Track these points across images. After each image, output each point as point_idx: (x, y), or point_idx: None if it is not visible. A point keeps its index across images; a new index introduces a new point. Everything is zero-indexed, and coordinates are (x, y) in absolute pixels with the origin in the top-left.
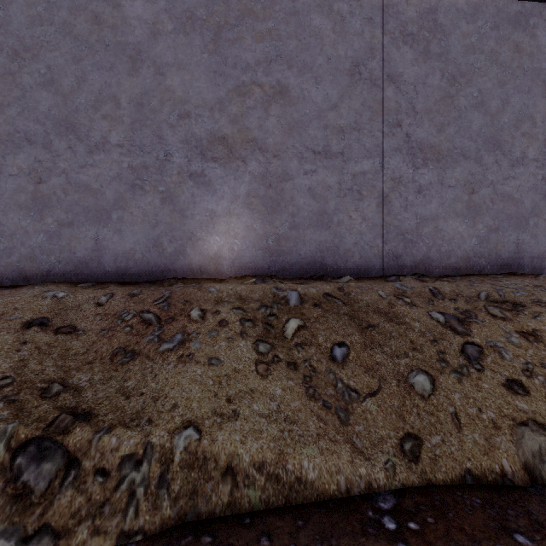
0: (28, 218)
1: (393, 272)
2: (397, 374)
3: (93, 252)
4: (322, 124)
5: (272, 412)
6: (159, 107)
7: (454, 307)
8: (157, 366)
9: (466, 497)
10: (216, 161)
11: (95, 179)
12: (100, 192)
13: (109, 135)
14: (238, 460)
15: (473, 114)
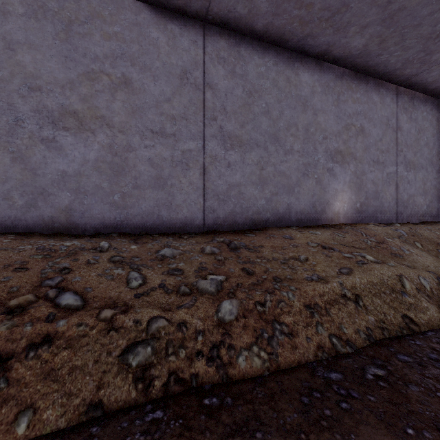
0: (256, 190)
1: (400, 221)
2: None
3: (286, 210)
4: (376, 148)
5: None
6: (314, 132)
7: None
8: (415, 258)
9: None
10: (337, 163)
11: (287, 169)
12: (289, 176)
13: (294, 145)
14: None
15: (425, 148)
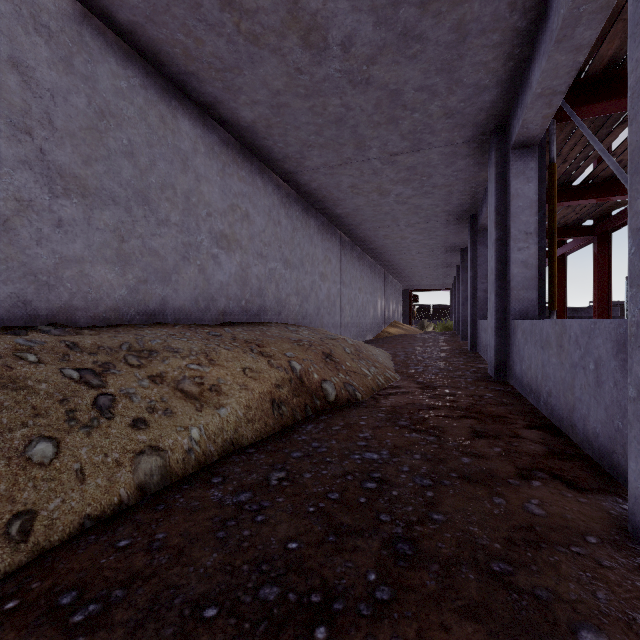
0: None
1: (19, 323)
2: (8, 452)
3: None
4: None
5: None
6: None
7: (93, 361)
8: None
9: (82, 541)
10: None
11: None
12: None
13: None
14: None
15: (124, 161)
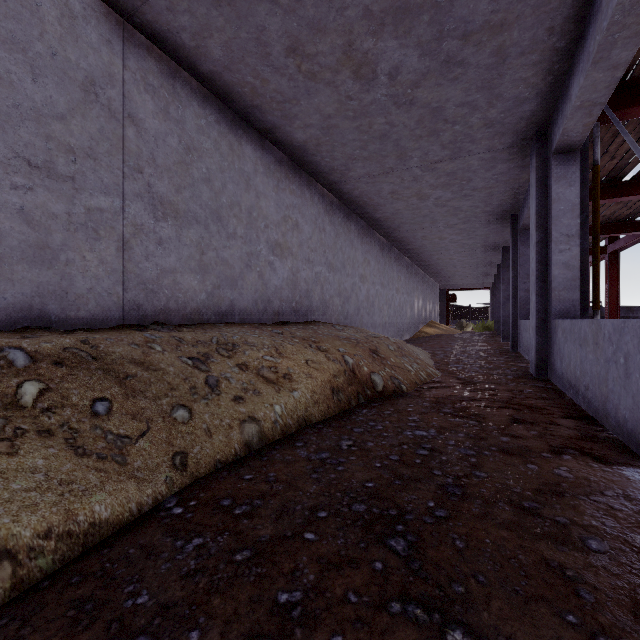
0: None
1: (135, 322)
2: (161, 413)
3: None
4: (44, 131)
5: (41, 483)
6: None
7: (197, 351)
8: None
9: (219, 475)
10: None
11: None
12: None
13: None
14: (15, 540)
15: (204, 187)
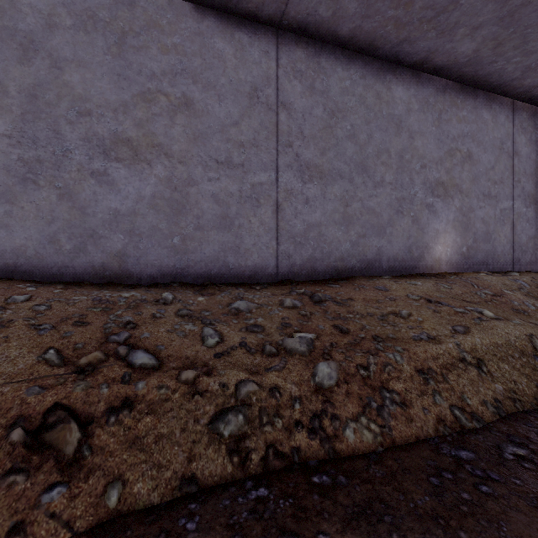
0: (340, 231)
1: (517, 269)
2: None
3: (376, 255)
4: (487, 178)
5: None
6: (410, 160)
7: None
8: None
9: None
10: (439, 197)
11: (377, 205)
12: (380, 214)
13: (385, 176)
14: None
15: None
